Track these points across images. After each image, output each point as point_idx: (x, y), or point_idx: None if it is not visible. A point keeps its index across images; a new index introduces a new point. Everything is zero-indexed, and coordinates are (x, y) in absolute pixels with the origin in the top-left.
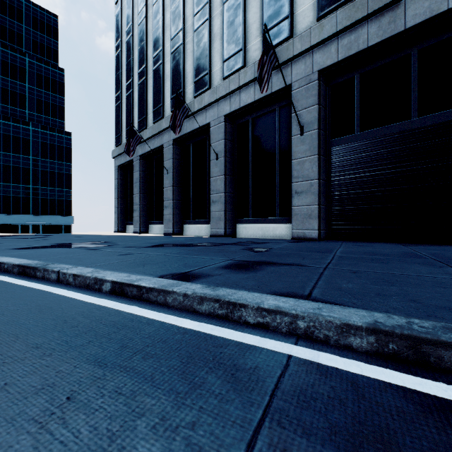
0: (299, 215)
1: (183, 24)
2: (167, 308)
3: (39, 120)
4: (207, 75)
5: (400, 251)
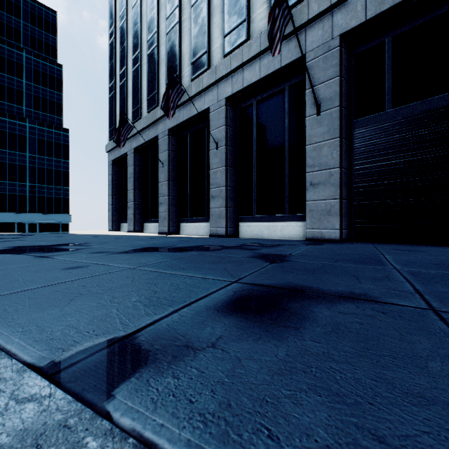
0: (315, 212)
1: None
2: None
3: (36, 117)
4: (206, 53)
5: None
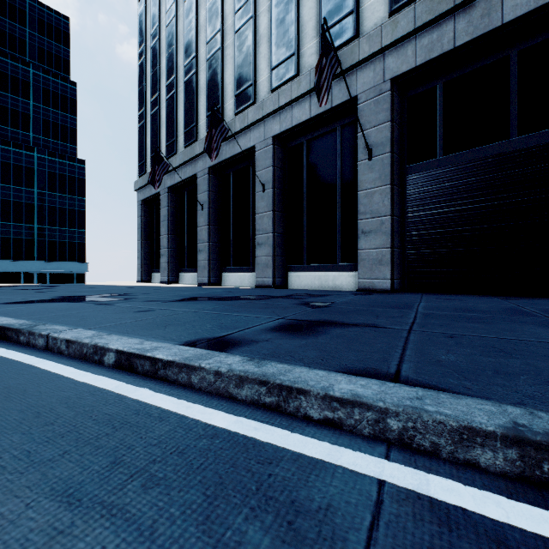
0: (366, 261)
1: (221, 24)
2: (191, 391)
3: (46, 145)
4: (252, 86)
5: (499, 306)
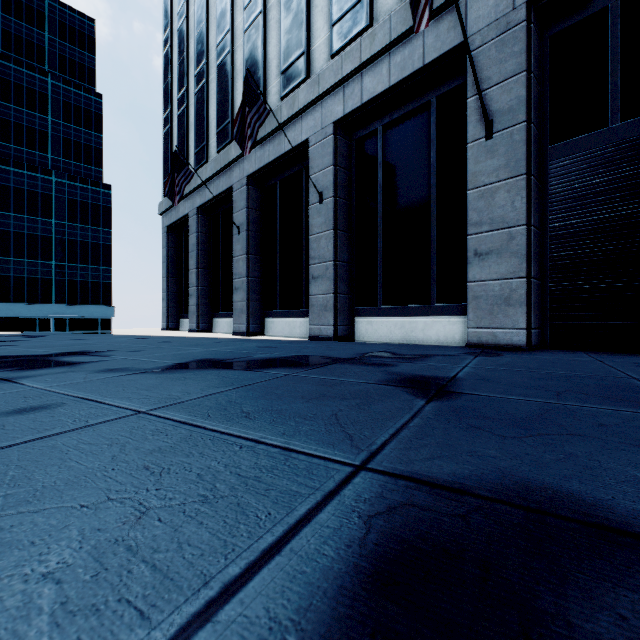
0: (482, 299)
1: None
2: None
3: (66, 168)
4: (304, 55)
5: None
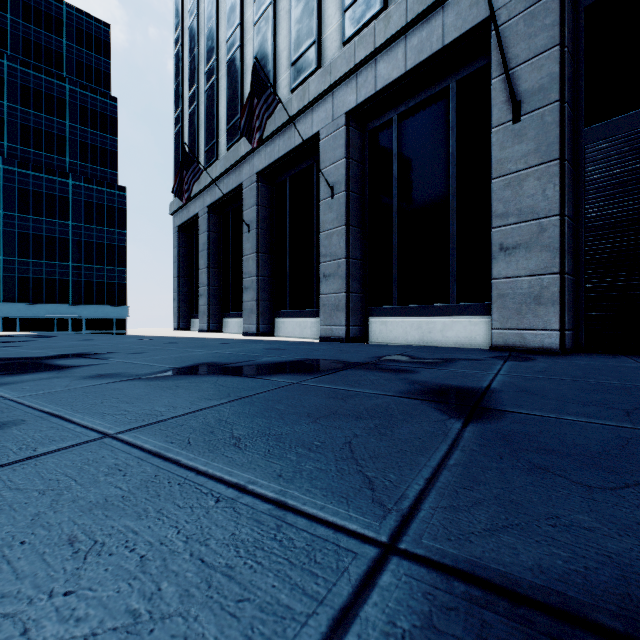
0: (509, 298)
1: None
2: None
3: (83, 171)
4: (315, 44)
5: None
